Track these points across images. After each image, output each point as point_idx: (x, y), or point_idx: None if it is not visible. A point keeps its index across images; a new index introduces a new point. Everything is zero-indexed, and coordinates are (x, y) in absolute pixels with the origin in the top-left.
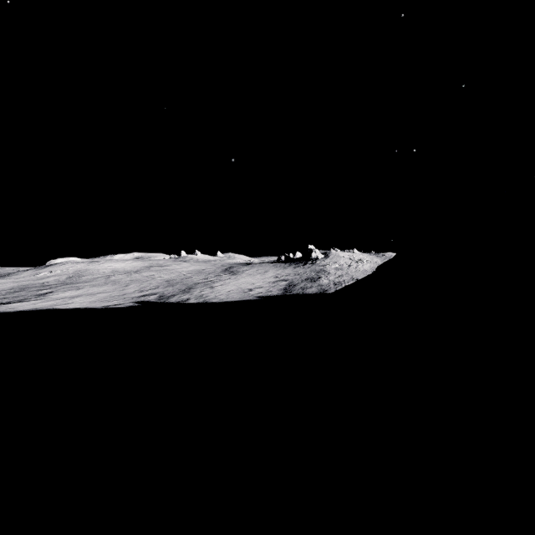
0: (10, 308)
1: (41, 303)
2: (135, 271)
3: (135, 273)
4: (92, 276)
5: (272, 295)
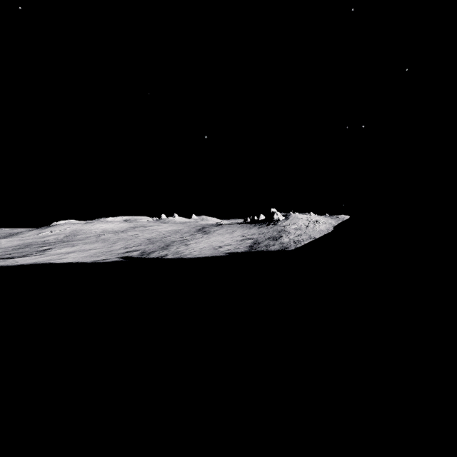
0: (14, 262)
1: (40, 258)
2: (121, 231)
3: (122, 233)
4: (85, 235)
5: (239, 252)
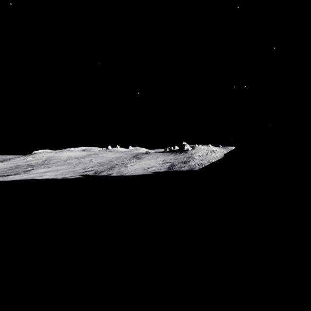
0: (8, 178)
1: (26, 176)
2: (81, 157)
3: (81, 158)
4: (56, 160)
5: (161, 171)
